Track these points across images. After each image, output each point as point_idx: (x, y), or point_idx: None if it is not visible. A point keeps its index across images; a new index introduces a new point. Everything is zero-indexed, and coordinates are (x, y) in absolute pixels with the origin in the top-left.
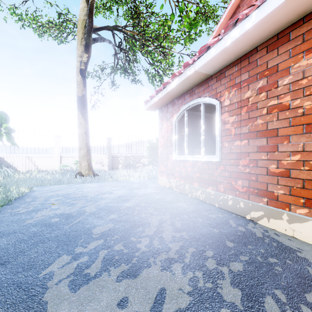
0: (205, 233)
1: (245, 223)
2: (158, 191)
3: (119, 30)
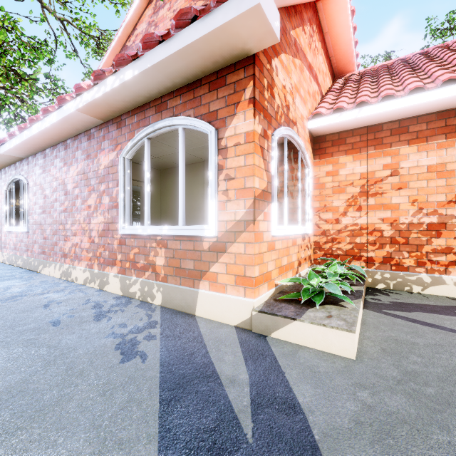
0: None
1: (30, 274)
2: None
3: None
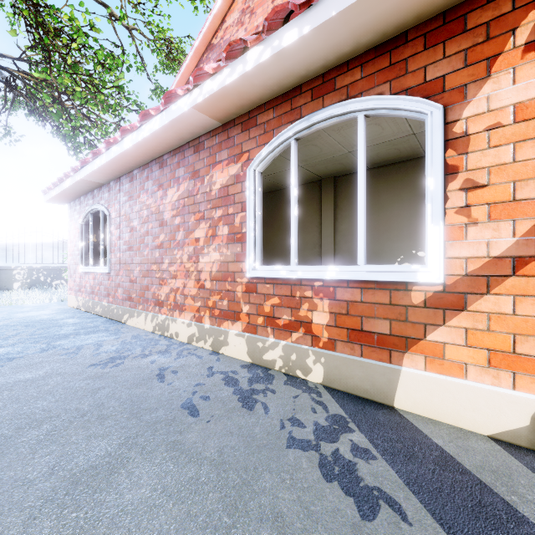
0: (60, 334)
1: (114, 325)
2: (55, 312)
3: (1, 68)
